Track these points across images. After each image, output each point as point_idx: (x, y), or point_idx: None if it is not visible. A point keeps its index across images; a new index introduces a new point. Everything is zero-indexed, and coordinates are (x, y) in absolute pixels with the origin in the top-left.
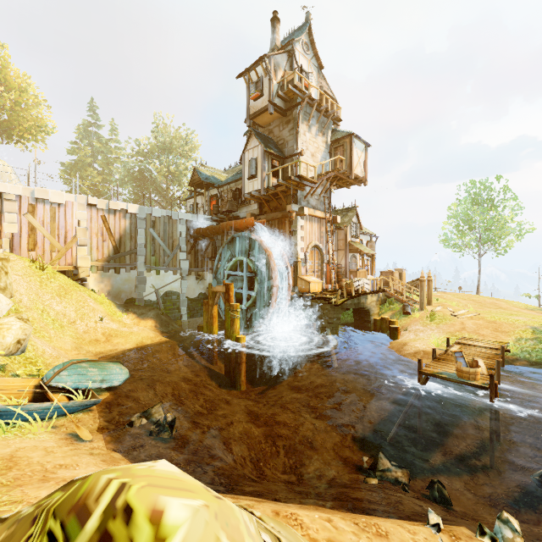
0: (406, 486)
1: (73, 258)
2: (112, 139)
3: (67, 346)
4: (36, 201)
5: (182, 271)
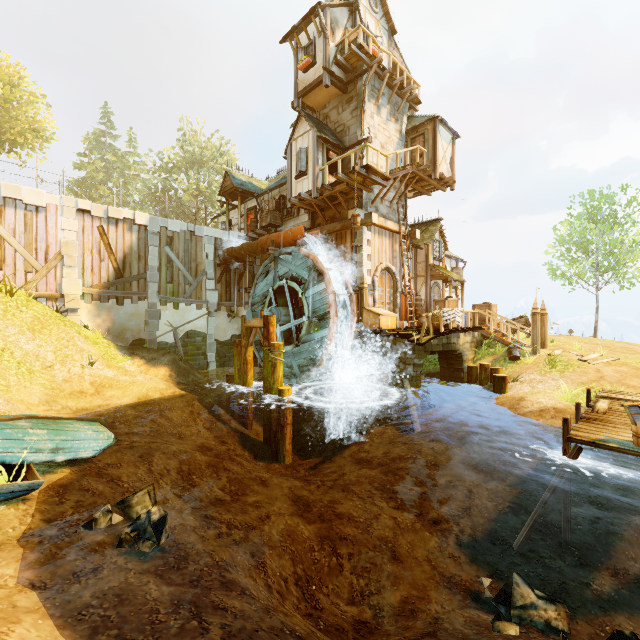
0: (565, 635)
1: (57, 282)
2: (130, 152)
3: (32, 399)
4: (4, 201)
5: (209, 305)
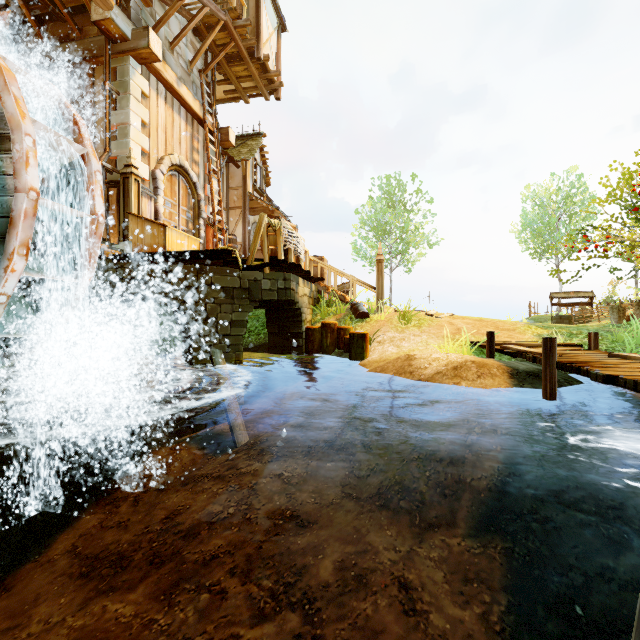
0: None
1: None
2: None
3: None
4: None
5: None
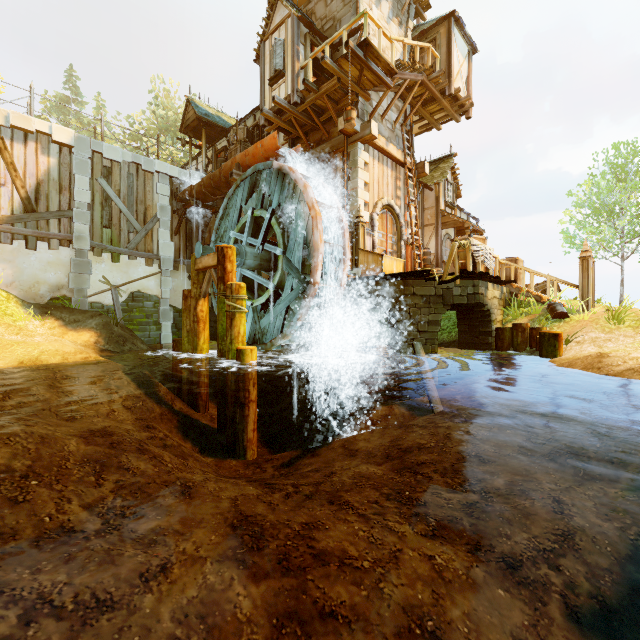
0: None
1: None
2: (98, 120)
3: None
4: None
5: (162, 260)
